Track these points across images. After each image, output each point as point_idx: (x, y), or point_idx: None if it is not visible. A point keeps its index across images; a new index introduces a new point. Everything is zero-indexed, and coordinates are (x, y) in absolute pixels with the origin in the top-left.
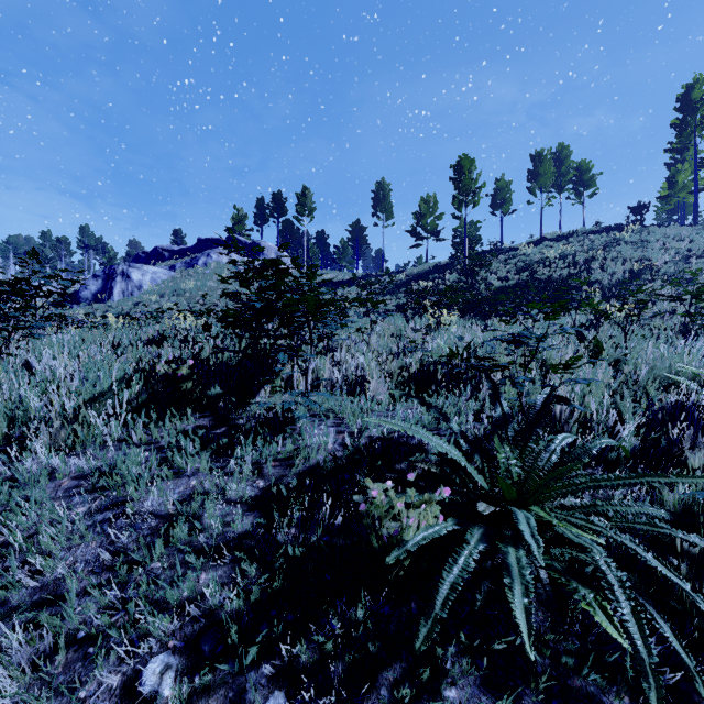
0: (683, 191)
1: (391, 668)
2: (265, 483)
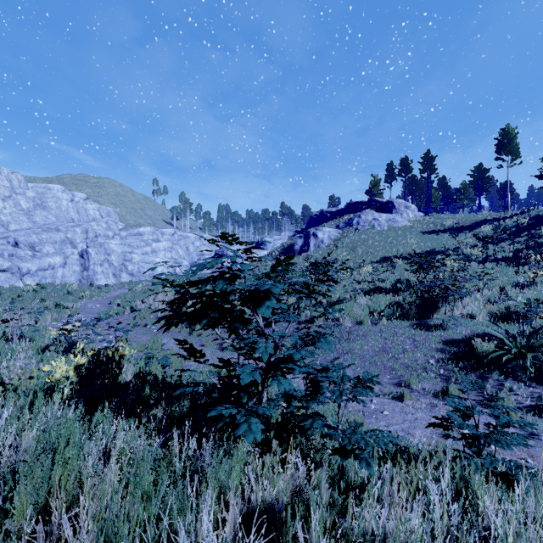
0: None
1: (479, 370)
2: (444, 339)
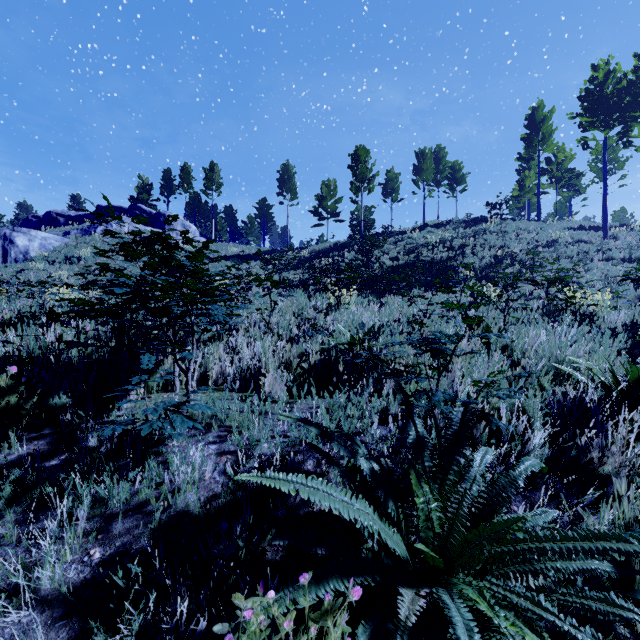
0: (530, 193)
1: None
2: (104, 553)
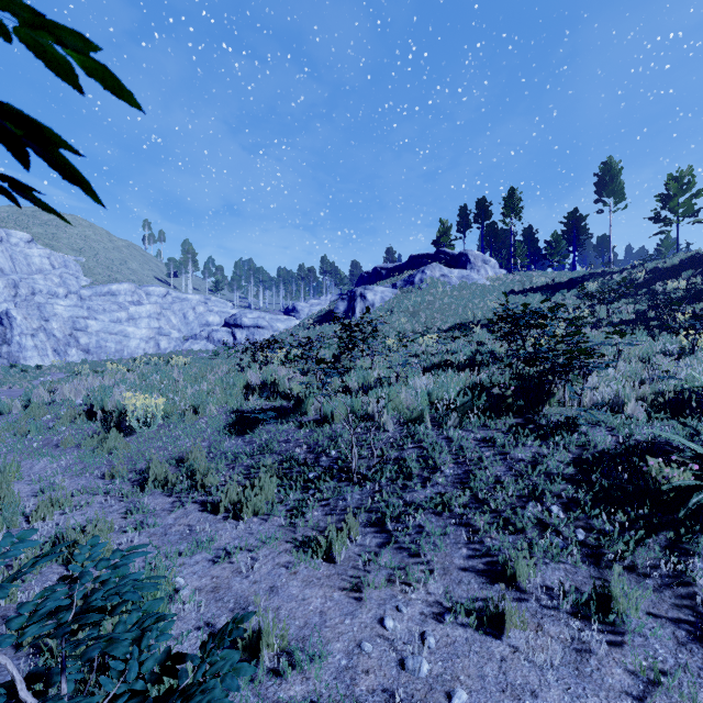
0: None
1: (664, 531)
2: (572, 455)
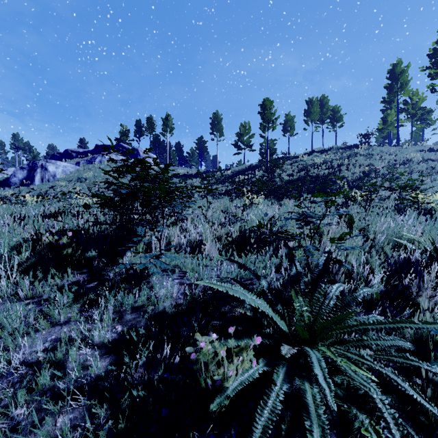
0: (391, 126)
1: None
2: (123, 328)
